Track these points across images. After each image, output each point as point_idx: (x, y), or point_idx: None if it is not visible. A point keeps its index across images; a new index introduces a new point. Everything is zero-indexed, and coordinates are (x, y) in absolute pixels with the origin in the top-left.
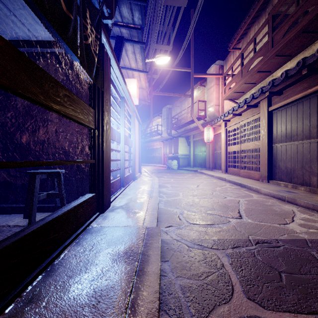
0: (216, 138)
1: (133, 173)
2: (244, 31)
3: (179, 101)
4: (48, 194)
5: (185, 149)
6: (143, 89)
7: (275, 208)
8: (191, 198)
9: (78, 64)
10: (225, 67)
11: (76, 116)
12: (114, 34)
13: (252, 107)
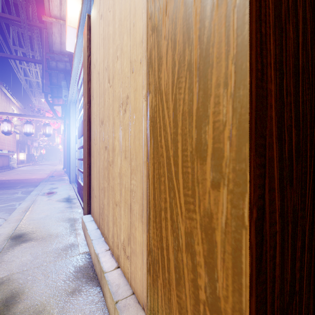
0: None
1: None
2: None
3: None
4: None
5: None
6: None
7: None
8: None
9: None
10: None
11: None
12: None
13: None
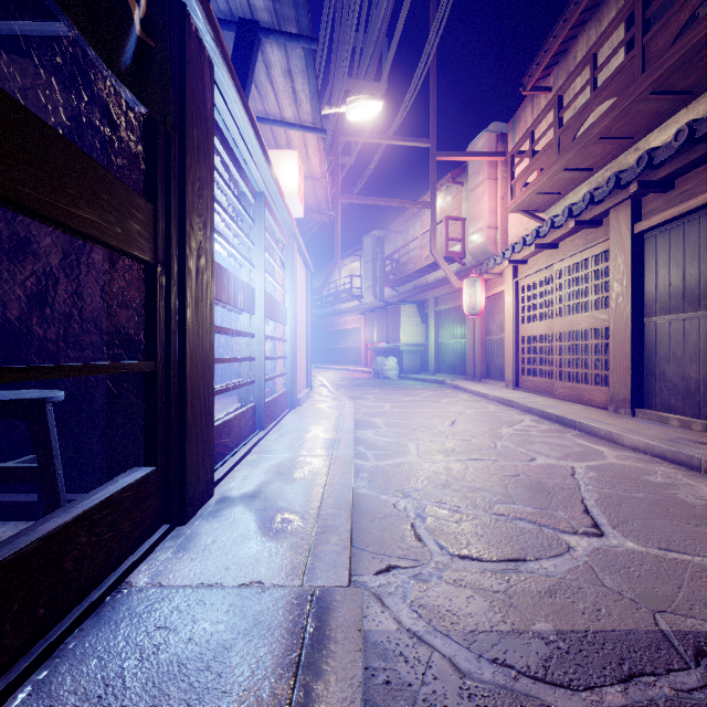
0: (492, 306)
1: (292, 391)
2: (561, 45)
3: (401, 221)
4: (3, 470)
5: (415, 332)
6: (315, 181)
7: (684, 495)
8: (440, 459)
9: (77, 32)
10: (512, 137)
11: (59, 204)
12: (233, 14)
13: (587, 224)
